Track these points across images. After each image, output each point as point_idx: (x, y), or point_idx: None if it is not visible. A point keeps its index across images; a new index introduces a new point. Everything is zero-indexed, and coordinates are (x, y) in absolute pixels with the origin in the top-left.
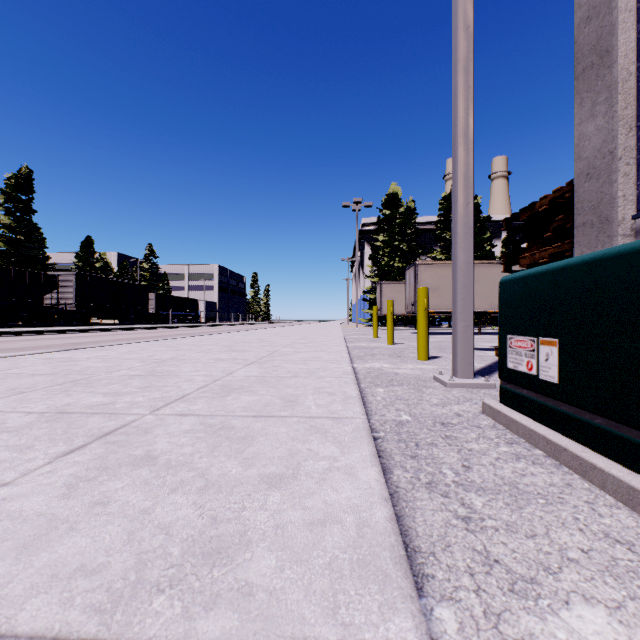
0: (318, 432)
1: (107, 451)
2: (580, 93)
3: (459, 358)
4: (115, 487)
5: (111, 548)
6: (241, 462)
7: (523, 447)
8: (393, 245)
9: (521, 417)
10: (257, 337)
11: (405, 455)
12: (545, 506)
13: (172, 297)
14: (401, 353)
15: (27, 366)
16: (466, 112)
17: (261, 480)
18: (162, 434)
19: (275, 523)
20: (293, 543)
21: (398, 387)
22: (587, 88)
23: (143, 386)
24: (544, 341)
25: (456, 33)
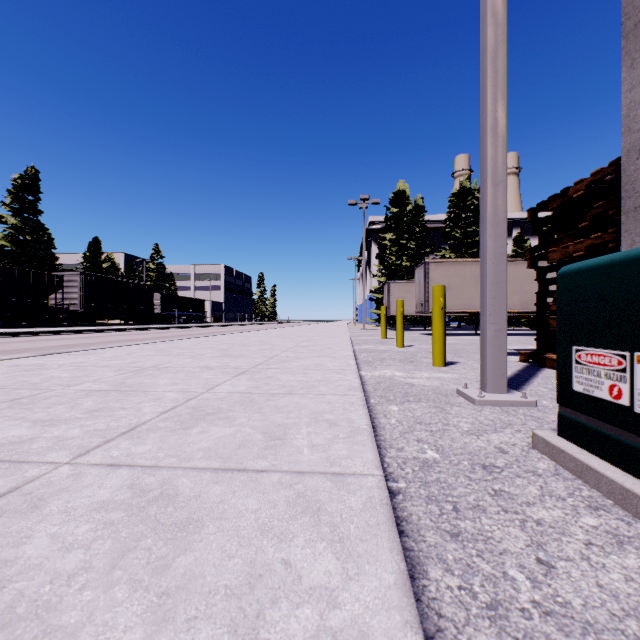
0: (307, 511)
1: None
2: (631, 53)
3: (489, 369)
4: None
5: None
6: (150, 607)
7: (617, 517)
8: (401, 244)
9: (601, 464)
10: (258, 339)
11: (441, 531)
12: None
13: (178, 297)
14: (413, 358)
15: None
16: (498, 72)
17: None
18: (55, 513)
19: None
20: None
21: (415, 404)
22: None
23: (94, 408)
24: None
25: None
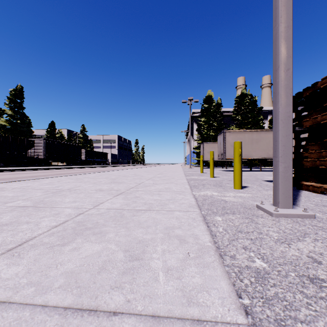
0: None
1: None
2: None
3: (280, 192)
4: None
5: None
6: None
7: None
8: (209, 123)
9: None
10: (134, 173)
11: None
12: None
13: (94, 151)
14: (221, 183)
15: None
16: None
17: None
18: None
19: None
20: None
21: (232, 215)
22: None
23: (6, 222)
24: None
25: None
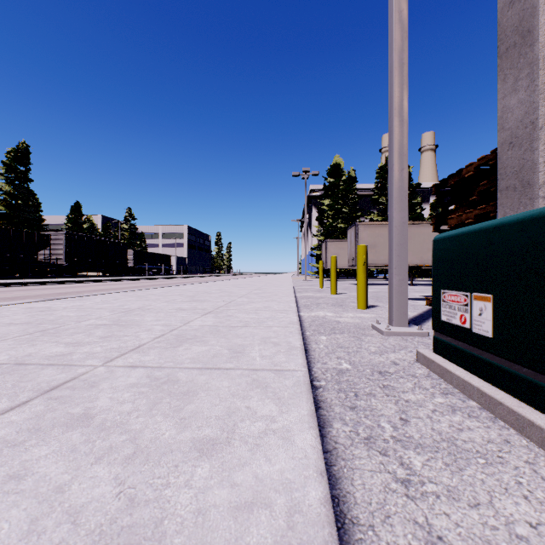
0: (259, 387)
1: (46, 409)
2: (503, 70)
3: (395, 309)
4: (39, 455)
5: (4, 544)
6: (177, 423)
7: (458, 398)
8: (336, 208)
9: (455, 368)
10: (218, 288)
11: (344, 406)
12: (485, 467)
13: (148, 253)
14: (343, 302)
15: (8, 315)
16: (401, 86)
17: (193, 446)
18: (107, 388)
19: (197, 507)
20: (212, 538)
21: (339, 335)
22: (510, 65)
23: (105, 336)
24: (478, 296)
25: (392, 15)
